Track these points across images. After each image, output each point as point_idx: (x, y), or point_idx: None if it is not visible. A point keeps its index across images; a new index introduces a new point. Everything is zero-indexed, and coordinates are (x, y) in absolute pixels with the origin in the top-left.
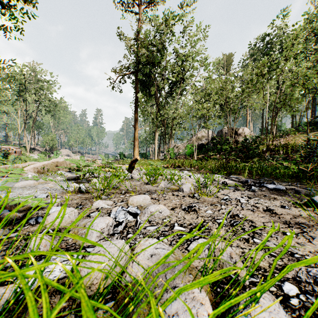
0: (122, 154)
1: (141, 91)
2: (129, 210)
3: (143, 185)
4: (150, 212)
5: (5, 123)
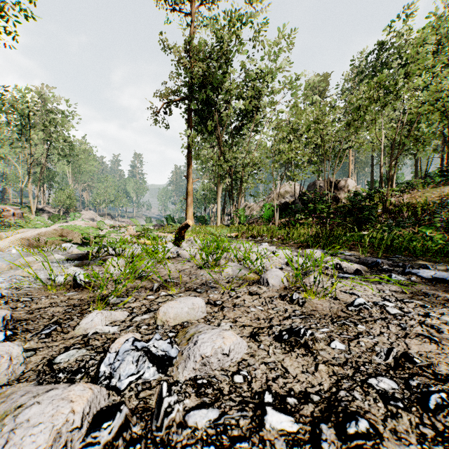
0: (170, 217)
1: (198, 126)
2: (150, 349)
3: (196, 269)
4: (200, 357)
5: (2, 173)
